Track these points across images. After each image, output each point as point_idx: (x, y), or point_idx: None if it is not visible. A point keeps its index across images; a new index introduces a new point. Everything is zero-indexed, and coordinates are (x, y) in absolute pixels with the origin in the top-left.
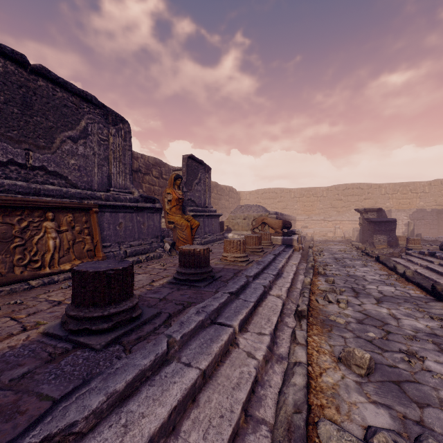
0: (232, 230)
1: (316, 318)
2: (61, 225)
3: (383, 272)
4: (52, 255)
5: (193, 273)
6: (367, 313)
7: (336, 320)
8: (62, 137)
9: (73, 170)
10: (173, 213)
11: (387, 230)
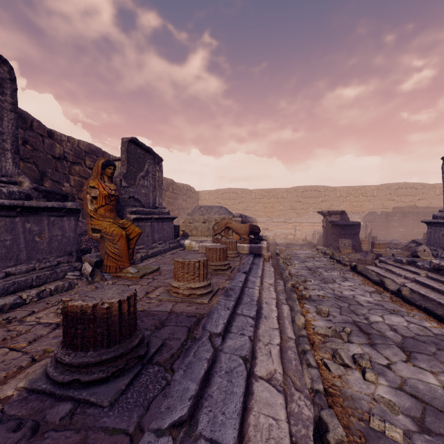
0: (189, 235)
1: (349, 429)
2: None
3: (369, 288)
4: None
5: (90, 363)
6: (415, 394)
7: (385, 433)
8: None
9: None
10: (99, 216)
11: (352, 233)
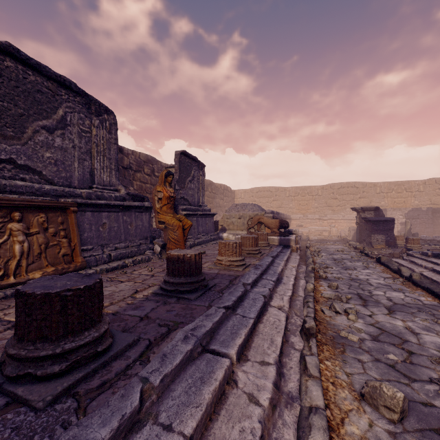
0: (227, 229)
1: (325, 334)
2: (31, 227)
3: (386, 275)
4: (18, 262)
5: (182, 282)
6: (381, 327)
7: (347, 337)
8: (35, 126)
9: (48, 164)
10: (164, 212)
11: (385, 229)
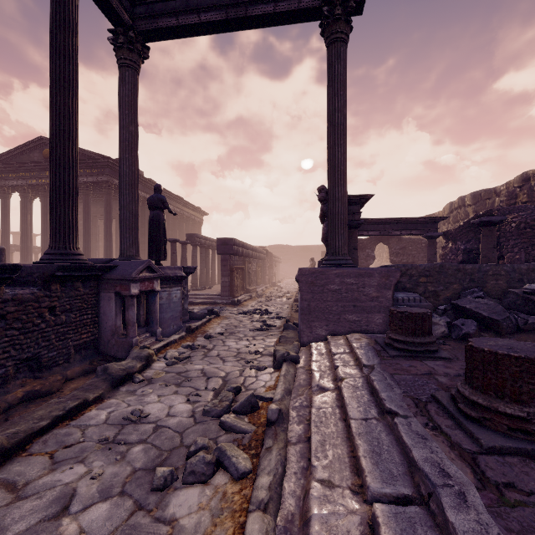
0: None
1: None
2: None
3: None
4: None
5: None
6: None
7: None
8: None
9: None
10: None
11: None
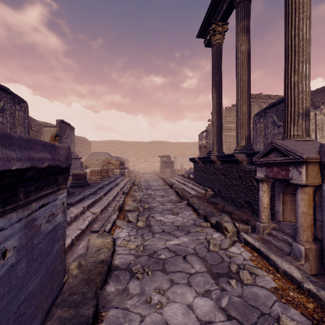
0: (89, 167)
1: (130, 195)
2: None
3: (162, 183)
4: None
5: (80, 182)
6: (147, 193)
7: (136, 195)
8: None
9: None
10: None
11: (170, 166)
